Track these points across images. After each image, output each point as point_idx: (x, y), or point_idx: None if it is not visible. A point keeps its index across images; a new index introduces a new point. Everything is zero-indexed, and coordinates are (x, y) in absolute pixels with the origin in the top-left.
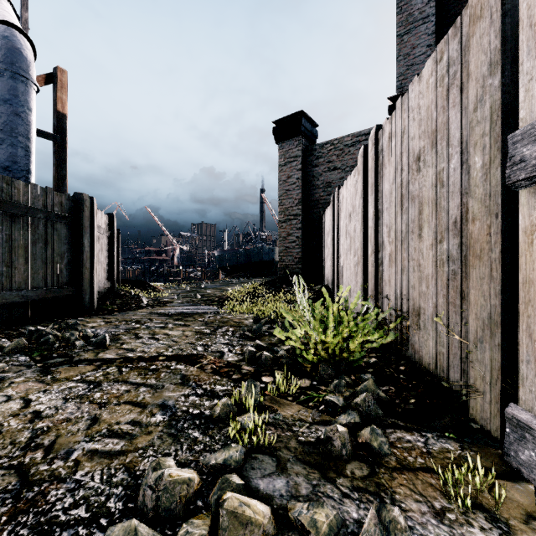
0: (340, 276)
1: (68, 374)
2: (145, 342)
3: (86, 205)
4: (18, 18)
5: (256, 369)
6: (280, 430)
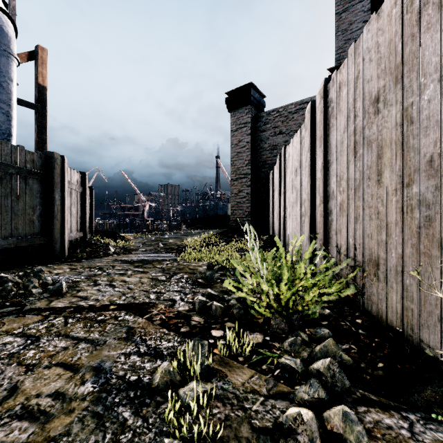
0: (286, 227)
1: (10, 326)
2: (101, 290)
3: (57, 163)
4: (6, 5)
5: (206, 321)
6: (228, 408)
